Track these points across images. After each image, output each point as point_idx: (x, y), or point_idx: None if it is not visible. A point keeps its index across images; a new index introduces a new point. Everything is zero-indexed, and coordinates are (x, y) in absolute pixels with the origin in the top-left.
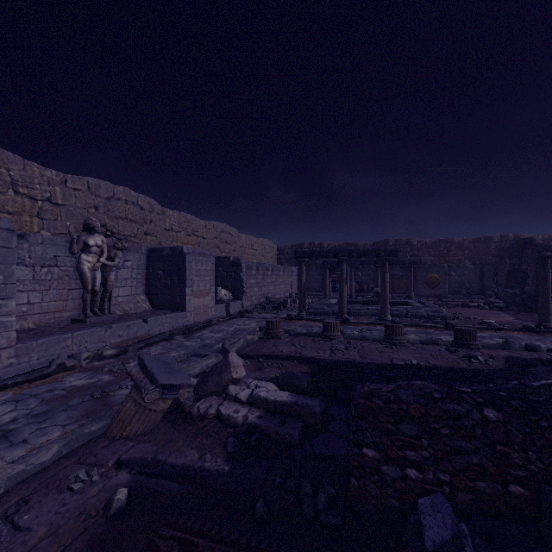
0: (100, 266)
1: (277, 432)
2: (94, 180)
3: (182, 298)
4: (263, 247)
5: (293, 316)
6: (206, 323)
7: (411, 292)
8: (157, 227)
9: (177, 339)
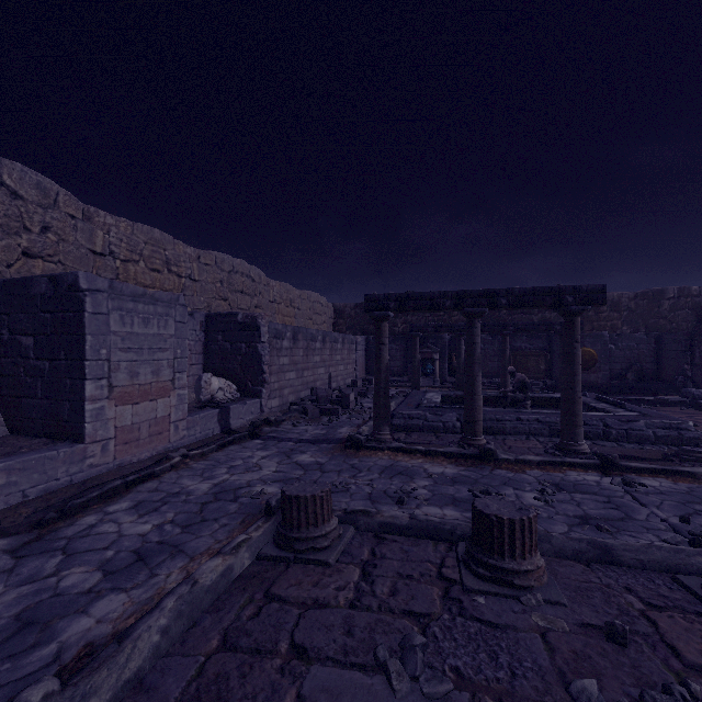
0: None
1: None
2: None
3: (75, 408)
4: (311, 306)
5: (363, 442)
6: (151, 464)
7: None
8: (67, 243)
9: None
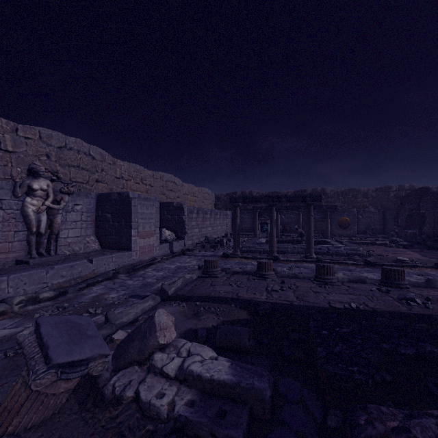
0: (46, 209)
1: (213, 434)
2: (46, 130)
3: (128, 239)
4: (203, 195)
5: (229, 255)
6: (151, 261)
7: (328, 233)
8: (108, 175)
9: (120, 278)
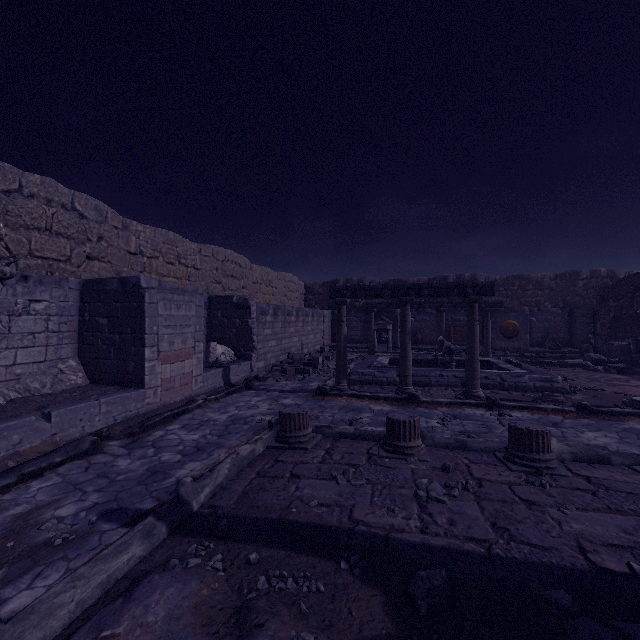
0: None
1: None
2: None
3: (138, 366)
4: (286, 284)
5: (328, 390)
6: (184, 404)
7: (489, 346)
8: (113, 248)
9: (108, 450)
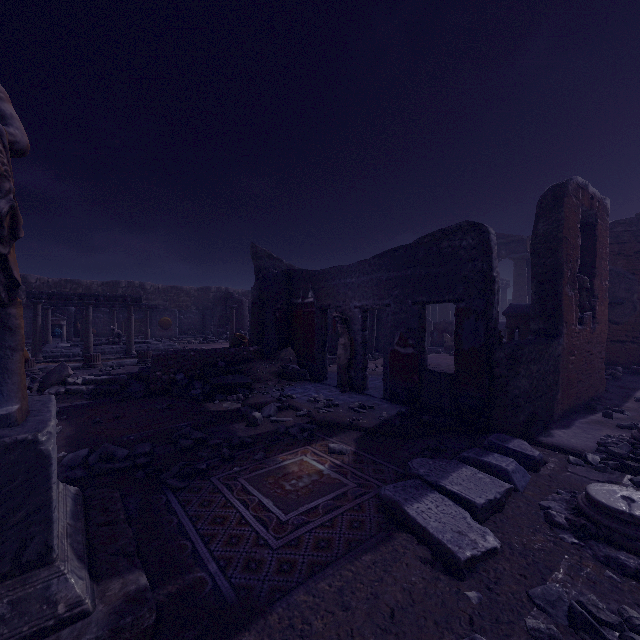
0: None
1: (109, 388)
2: None
3: None
4: None
5: None
6: None
7: (148, 334)
8: None
9: None
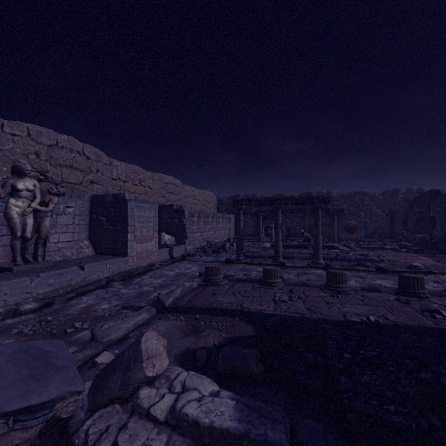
0: (32, 212)
1: None
2: (35, 127)
3: (124, 244)
4: (205, 198)
5: (232, 260)
6: (148, 267)
7: (335, 237)
8: (104, 176)
9: (114, 286)
